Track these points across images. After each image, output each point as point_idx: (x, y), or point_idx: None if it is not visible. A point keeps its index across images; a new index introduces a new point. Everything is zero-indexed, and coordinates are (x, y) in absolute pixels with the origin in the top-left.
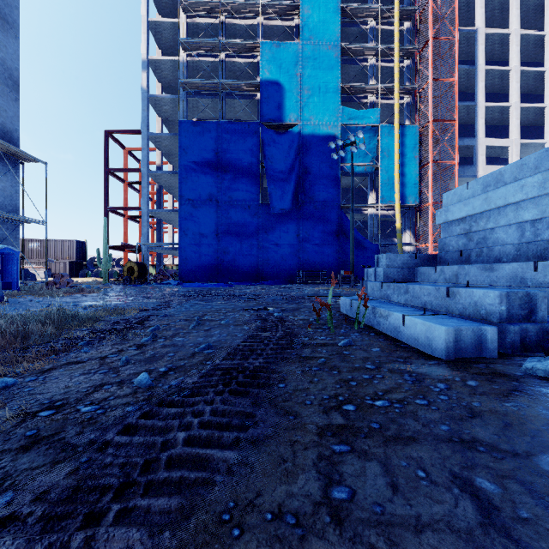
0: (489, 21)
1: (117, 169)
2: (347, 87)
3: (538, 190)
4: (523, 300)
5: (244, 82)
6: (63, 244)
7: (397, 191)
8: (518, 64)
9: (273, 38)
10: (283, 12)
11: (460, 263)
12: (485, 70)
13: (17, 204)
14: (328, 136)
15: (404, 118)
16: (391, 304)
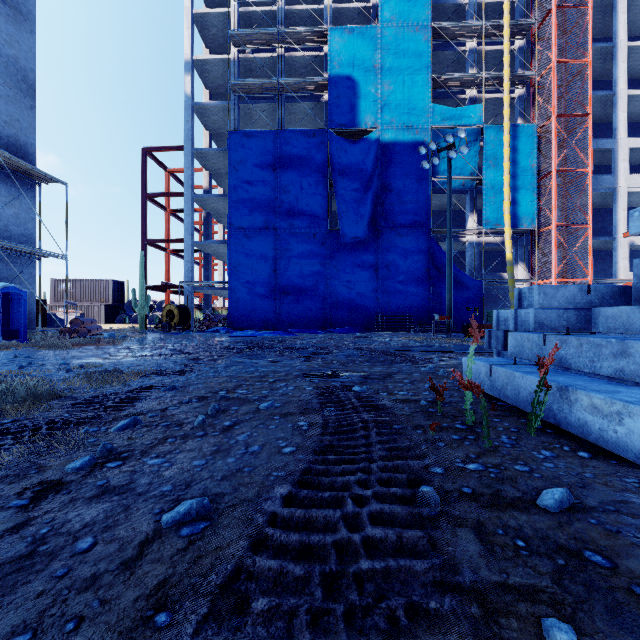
0: None
1: (157, 193)
2: (440, 78)
3: None
4: None
5: (307, 80)
6: (97, 285)
7: (507, 211)
8: None
9: (344, 24)
10: None
11: None
12: (627, 48)
13: (33, 234)
14: (415, 143)
15: (515, 117)
16: (594, 380)
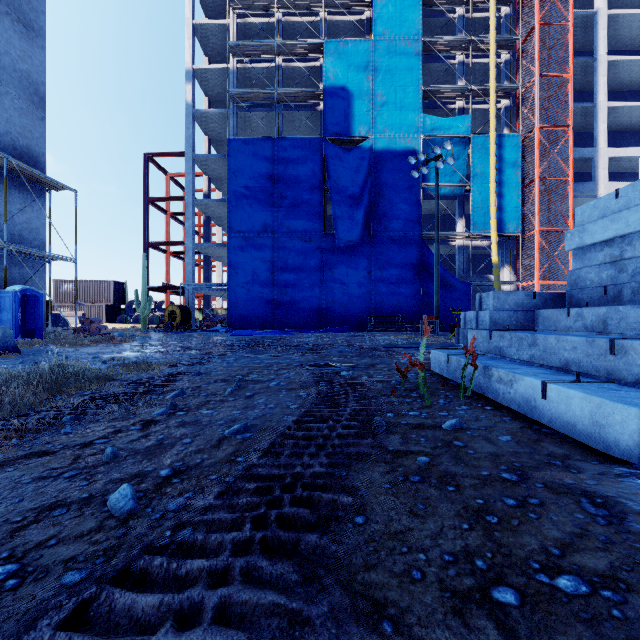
0: None
1: (158, 198)
2: (430, 90)
3: None
4: None
5: (304, 90)
6: (99, 286)
7: (493, 217)
8: None
9: (339, 36)
10: (351, 4)
11: (604, 304)
12: (607, 62)
13: (44, 239)
14: (407, 151)
15: (502, 126)
16: (511, 363)
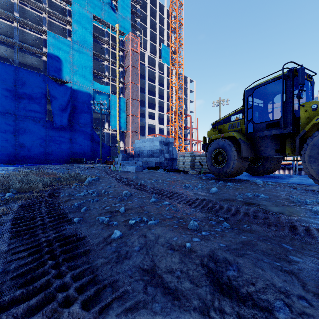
0: (149, 63)
1: None
2: (96, 72)
3: (149, 144)
4: (145, 163)
5: (35, 49)
6: None
7: (118, 124)
8: (157, 84)
9: (52, 27)
10: (61, 19)
11: (138, 157)
12: (148, 83)
13: None
14: (87, 93)
15: (120, 93)
16: (125, 166)
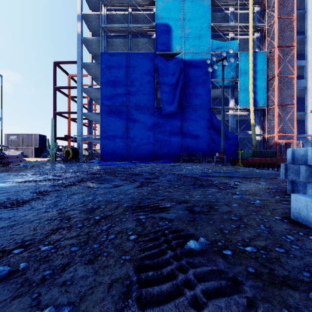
0: None
1: (62, 87)
2: (215, 26)
3: None
4: None
5: (144, 25)
6: (30, 137)
7: (251, 97)
8: None
9: None
10: None
11: None
12: None
13: None
14: (202, 60)
15: (254, 48)
16: None
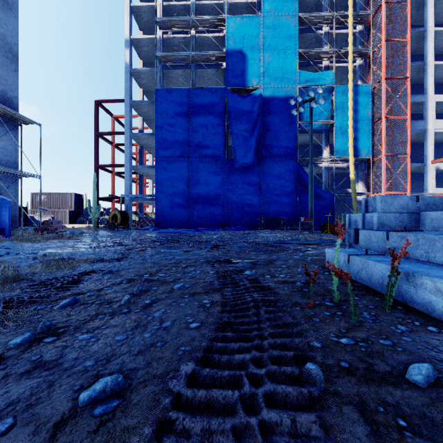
0: None
1: (105, 132)
2: (304, 52)
3: None
4: None
5: (211, 53)
6: (63, 197)
7: (351, 145)
8: None
9: (237, 14)
10: None
11: None
12: (434, 32)
13: (16, 161)
14: (287, 97)
15: (356, 79)
16: (432, 268)
